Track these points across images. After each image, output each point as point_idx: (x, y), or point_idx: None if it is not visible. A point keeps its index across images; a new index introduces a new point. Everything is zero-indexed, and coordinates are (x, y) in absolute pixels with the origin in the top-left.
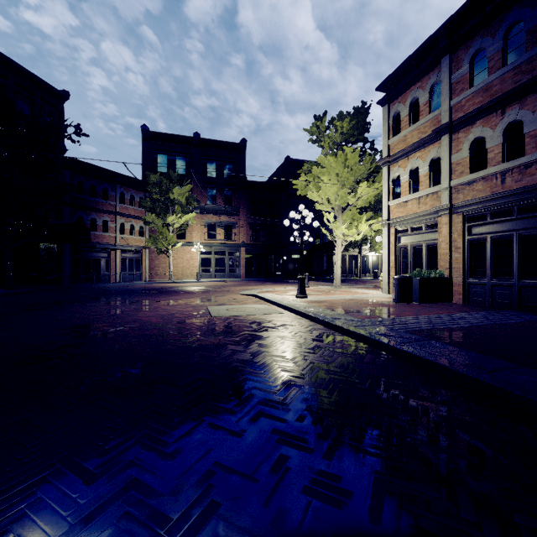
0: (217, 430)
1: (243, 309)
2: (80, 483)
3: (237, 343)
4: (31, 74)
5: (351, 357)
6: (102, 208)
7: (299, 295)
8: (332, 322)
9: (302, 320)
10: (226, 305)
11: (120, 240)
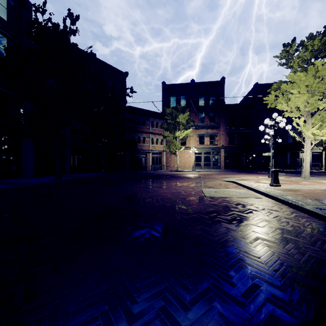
0: None
1: (227, 192)
2: None
3: (228, 221)
4: (112, 67)
5: None
6: (143, 130)
7: (272, 184)
8: (320, 213)
9: (282, 206)
10: (214, 188)
11: (151, 147)
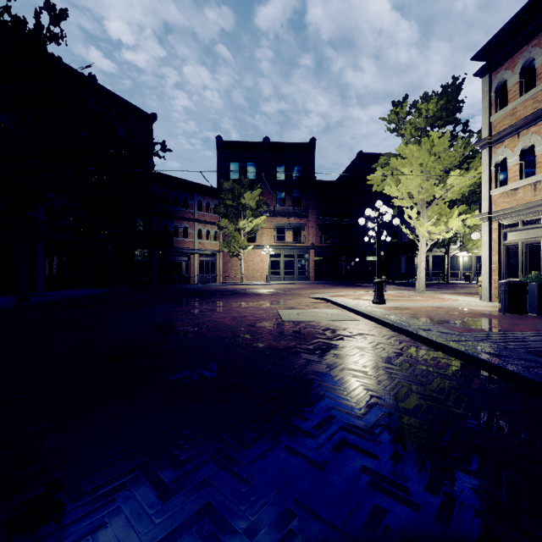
0: (295, 456)
1: (315, 314)
2: (156, 497)
3: (310, 352)
4: (128, 103)
5: (453, 379)
6: (183, 216)
7: (376, 301)
8: (421, 334)
9: (382, 329)
10: (297, 309)
11: (198, 245)
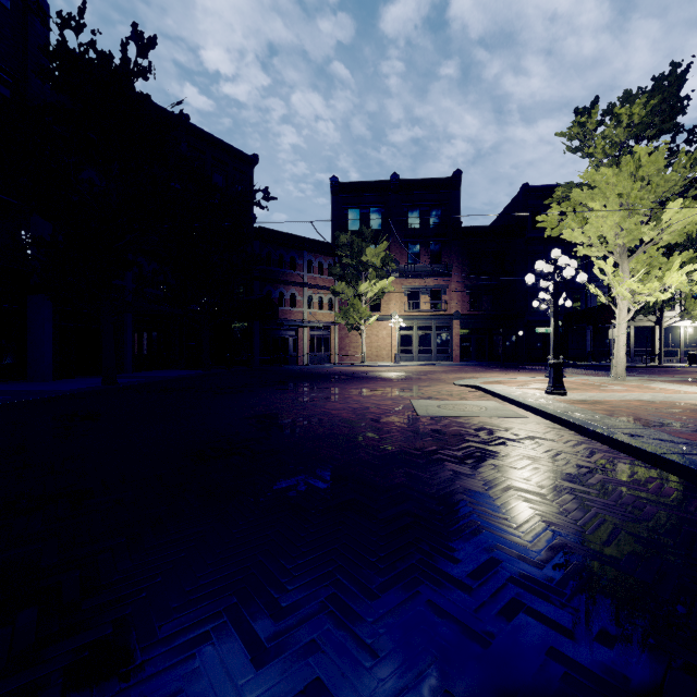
0: (443, 618)
1: (462, 406)
2: (248, 660)
3: (458, 460)
4: (225, 144)
5: (688, 515)
6: (290, 280)
7: (551, 390)
8: (628, 442)
9: (563, 431)
10: (437, 400)
11: (308, 315)
